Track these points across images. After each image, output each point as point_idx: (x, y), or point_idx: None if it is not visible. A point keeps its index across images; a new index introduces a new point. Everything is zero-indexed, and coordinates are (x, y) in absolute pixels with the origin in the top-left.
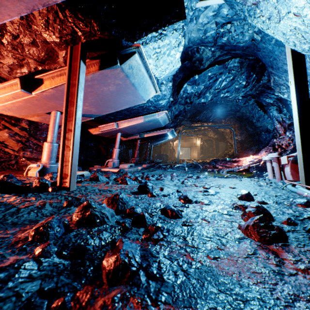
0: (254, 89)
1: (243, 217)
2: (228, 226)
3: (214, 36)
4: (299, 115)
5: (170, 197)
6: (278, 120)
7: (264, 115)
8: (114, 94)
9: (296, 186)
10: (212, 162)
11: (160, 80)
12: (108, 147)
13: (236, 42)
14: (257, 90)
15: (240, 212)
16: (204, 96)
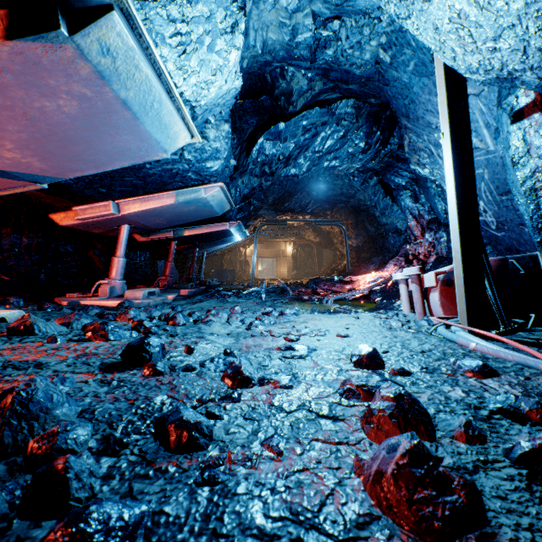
0: (377, 159)
1: (367, 426)
2: (330, 467)
3: (312, 45)
4: (458, 196)
5: (201, 373)
6: (413, 213)
7: (393, 204)
8: (81, 125)
9: (453, 329)
10: (311, 284)
11: (199, 110)
12: (111, 254)
13: (350, 64)
14: (382, 162)
15: (358, 407)
16: (295, 162)
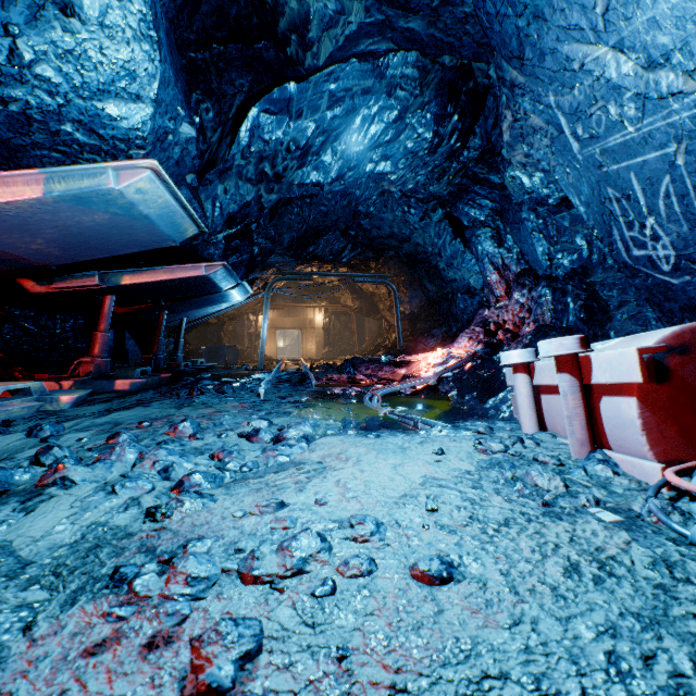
0: (445, 178)
1: None
2: None
3: None
4: None
5: None
6: (494, 263)
7: (465, 250)
8: None
9: None
10: (347, 368)
11: None
12: None
13: None
14: (452, 184)
15: None
16: (317, 161)
